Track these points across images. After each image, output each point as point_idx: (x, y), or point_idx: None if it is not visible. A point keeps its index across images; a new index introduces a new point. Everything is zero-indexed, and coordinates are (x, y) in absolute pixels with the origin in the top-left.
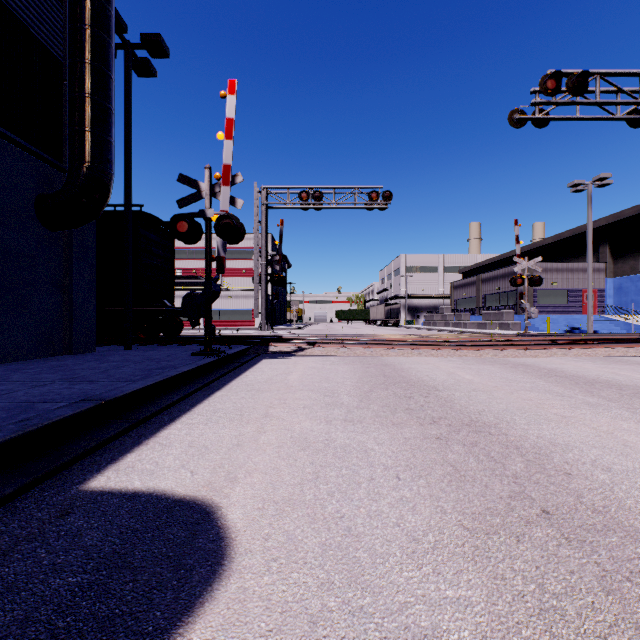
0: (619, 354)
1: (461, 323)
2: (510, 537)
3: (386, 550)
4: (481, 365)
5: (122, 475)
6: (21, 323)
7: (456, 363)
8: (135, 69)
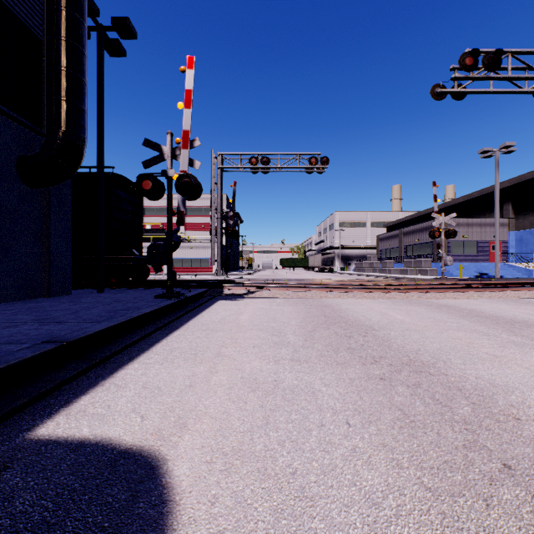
0: (527, 296)
1: (386, 269)
2: (477, 500)
3: (344, 519)
4: (409, 306)
5: (72, 420)
6: (3, 269)
7: (387, 304)
8: (107, 49)
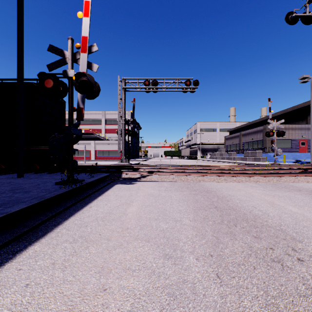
0: None
1: (232, 157)
2: None
3: None
4: (282, 192)
5: None
6: None
7: (260, 189)
8: None
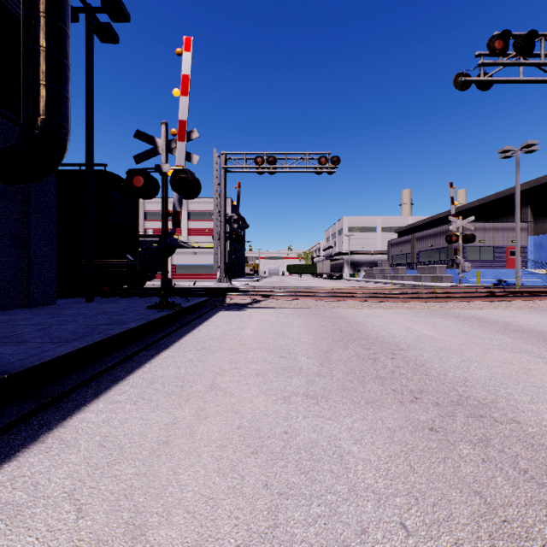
0: None
1: (398, 276)
2: None
3: None
4: (433, 318)
5: None
6: None
7: (408, 316)
8: (98, 34)
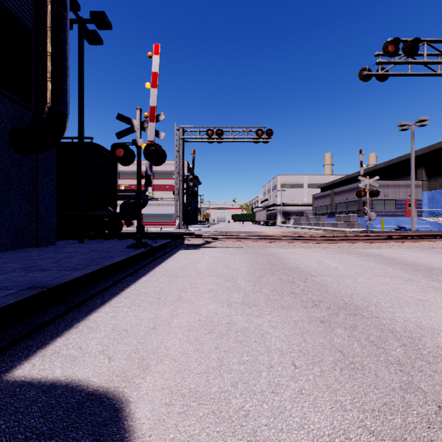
0: (440, 246)
1: (320, 223)
2: None
3: None
4: (341, 255)
5: (46, 362)
6: None
7: (322, 253)
8: (87, 38)
